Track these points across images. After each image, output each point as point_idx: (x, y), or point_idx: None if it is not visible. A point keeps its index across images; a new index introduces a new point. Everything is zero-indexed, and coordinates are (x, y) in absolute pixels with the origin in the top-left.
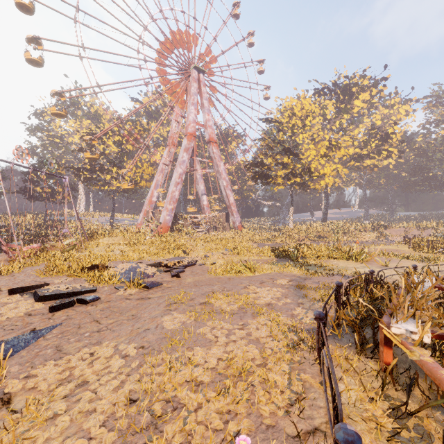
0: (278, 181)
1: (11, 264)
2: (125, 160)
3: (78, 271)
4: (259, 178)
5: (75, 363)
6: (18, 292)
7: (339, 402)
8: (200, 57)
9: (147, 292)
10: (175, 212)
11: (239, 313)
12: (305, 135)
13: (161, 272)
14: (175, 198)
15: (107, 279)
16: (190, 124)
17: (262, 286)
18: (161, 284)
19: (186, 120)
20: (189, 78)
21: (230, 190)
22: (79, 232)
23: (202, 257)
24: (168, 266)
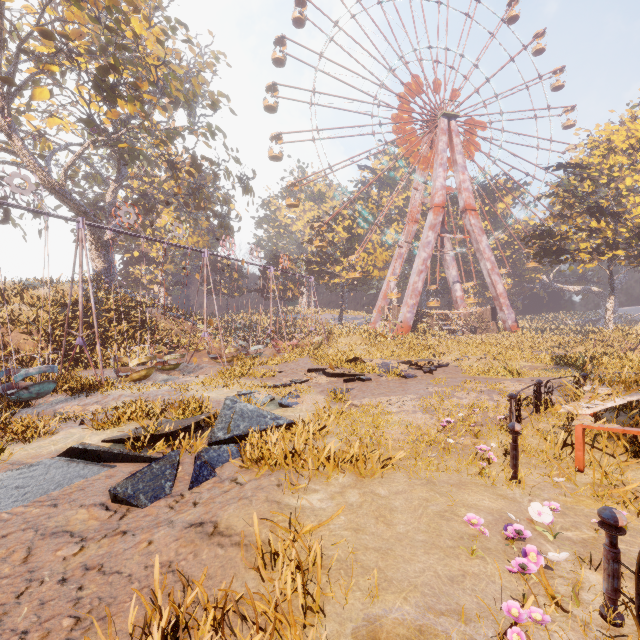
0: (581, 257)
1: (286, 355)
2: (353, 246)
3: (341, 363)
4: (544, 256)
5: (380, 401)
6: (312, 371)
7: (517, 393)
8: (450, 100)
9: (405, 380)
10: (417, 308)
11: (487, 392)
12: (637, 178)
13: (413, 369)
14: (418, 290)
15: (370, 369)
16: (437, 192)
17: (517, 382)
18: (416, 376)
19: (432, 188)
20: (435, 129)
21: (498, 274)
22: (323, 331)
23: (454, 360)
24: (418, 365)
